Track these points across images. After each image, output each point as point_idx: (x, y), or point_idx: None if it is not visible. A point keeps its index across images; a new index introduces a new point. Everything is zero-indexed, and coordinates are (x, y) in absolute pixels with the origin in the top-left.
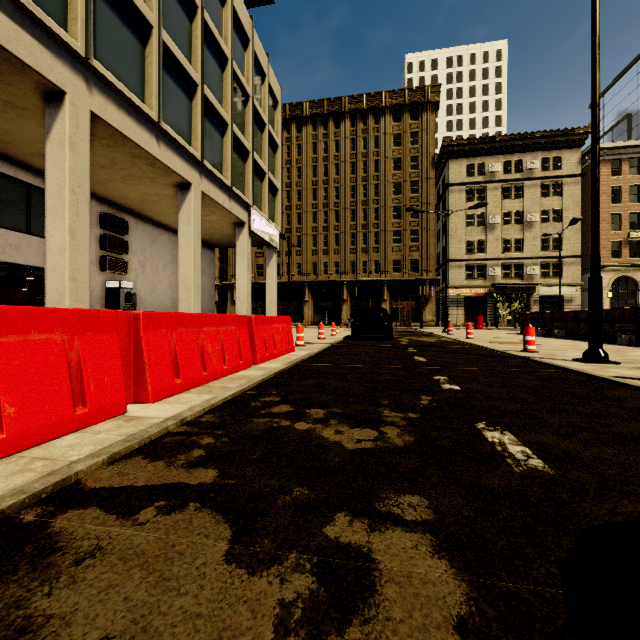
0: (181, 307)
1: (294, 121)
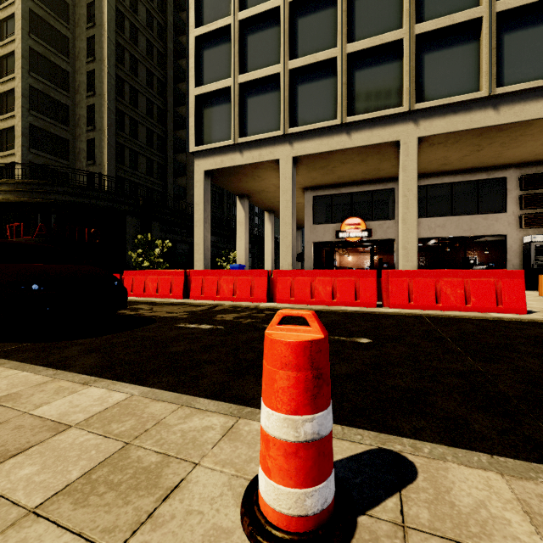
0: None
1: None
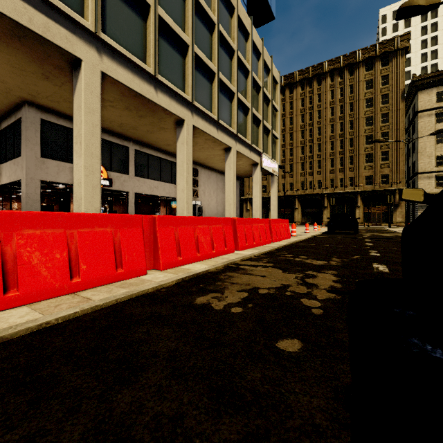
0: (226, 214)
1: (287, 86)
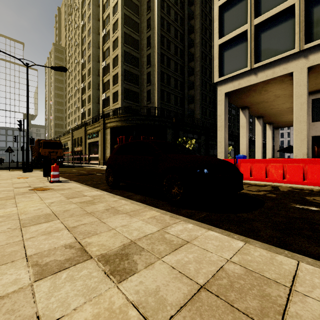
0: None
1: None
